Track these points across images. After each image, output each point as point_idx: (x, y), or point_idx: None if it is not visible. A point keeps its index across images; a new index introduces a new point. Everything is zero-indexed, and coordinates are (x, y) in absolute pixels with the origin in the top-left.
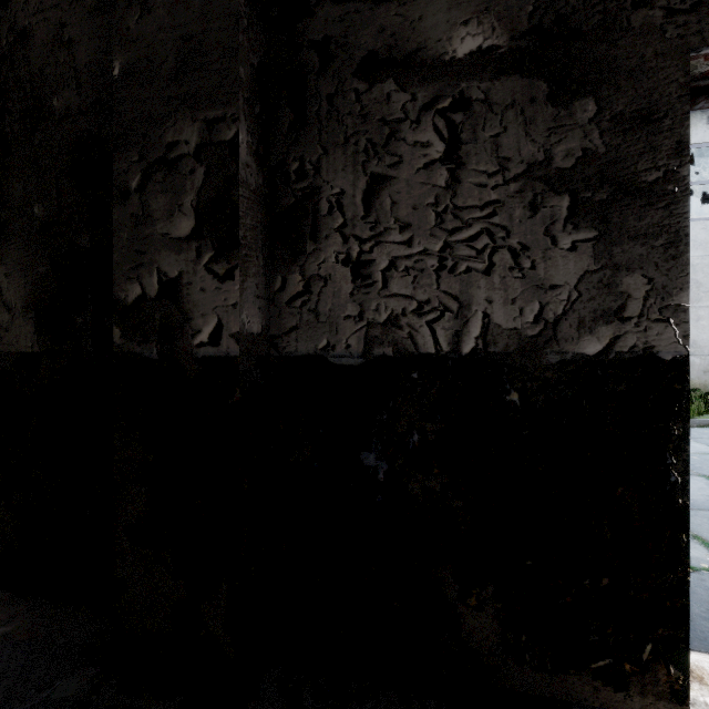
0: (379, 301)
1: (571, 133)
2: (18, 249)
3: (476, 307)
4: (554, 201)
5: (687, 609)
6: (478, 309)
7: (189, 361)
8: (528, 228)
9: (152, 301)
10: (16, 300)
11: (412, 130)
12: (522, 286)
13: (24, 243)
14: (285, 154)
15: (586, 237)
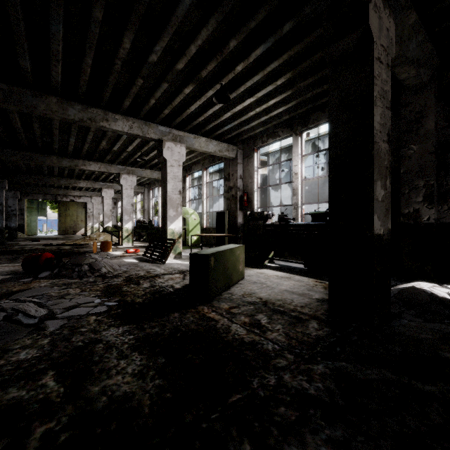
0: None
1: None
2: None
3: None
4: None
5: None
6: None
7: (421, 224)
8: None
9: (411, 213)
10: None
11: None
12: None
13: None
14: (442, 181)
15: None
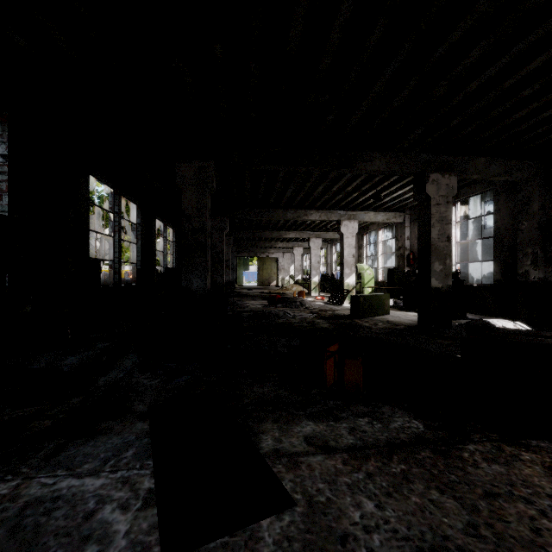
0: None
1: None
2: (497, 263)
3: None
4: None
5: None
6: None
7: (529, 281)
8: None
9: (523, 273)
10: (497, 271)
11: None
12: None
13: (498, 262)
14: (548, 249)
15: None
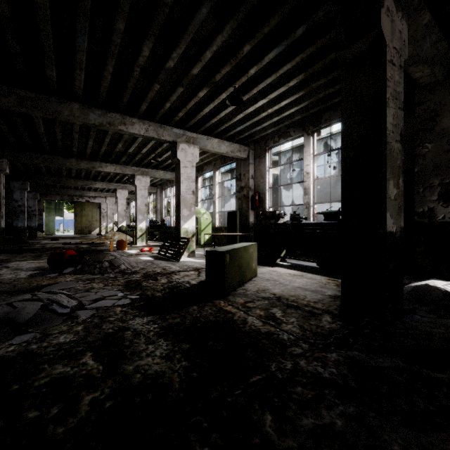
0: None
1: None
2: None
3: None
4: None
5: None
6: None
7: (436, 222)
8: None
9: (425, 212)
10: None
11: None
12: None
13: None
14: None
15: None
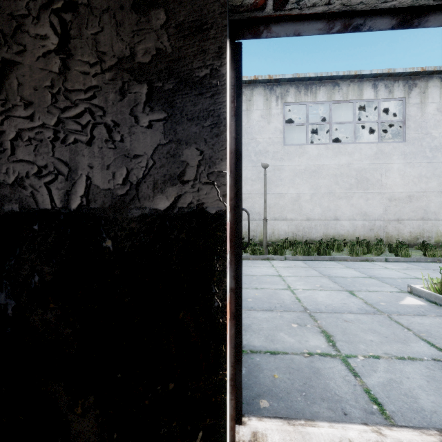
0: (8, 166)
1: (148, 35)
2: None
3: (81, 171)
4: (137, 88)
5: (225, 403)
6: (82, 173)
7: None
8: (119, 109)
9: None
10: None
11: (34, 24)
12: (114, 155)
13: None
14: None
15: (159, 118)
